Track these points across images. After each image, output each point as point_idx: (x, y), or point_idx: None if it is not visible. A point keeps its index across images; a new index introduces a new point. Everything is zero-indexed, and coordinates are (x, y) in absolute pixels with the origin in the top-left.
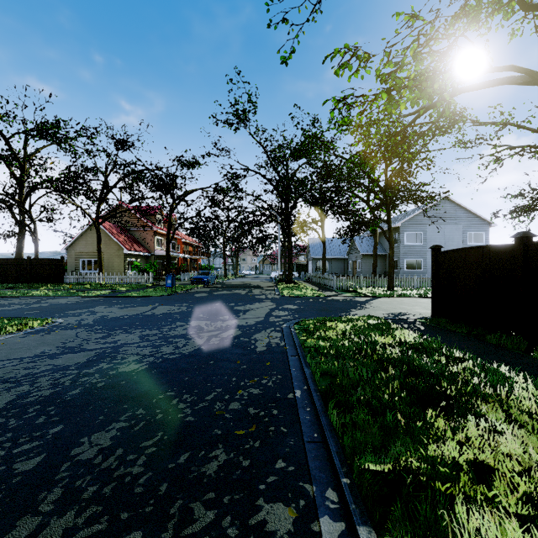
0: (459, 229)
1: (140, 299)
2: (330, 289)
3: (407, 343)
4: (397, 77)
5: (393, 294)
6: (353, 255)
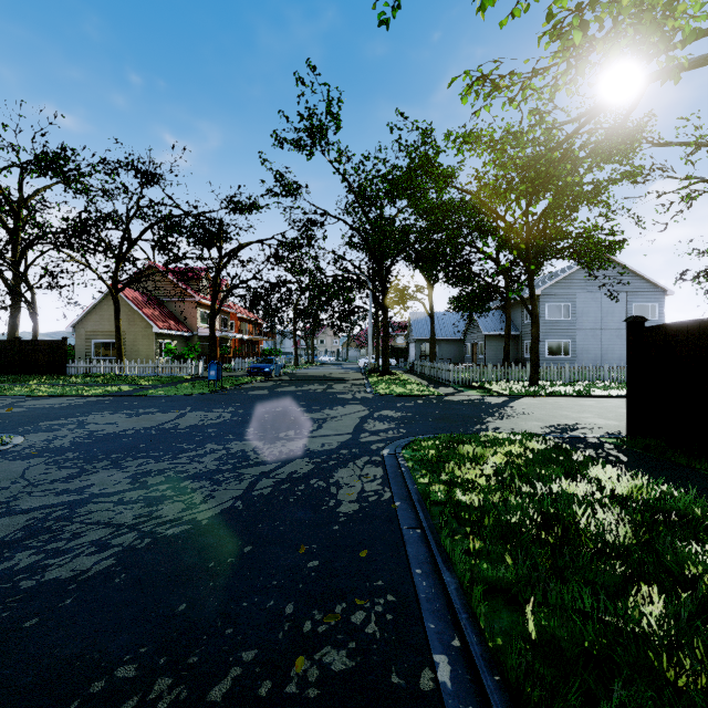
0: (622, 298)
1: (166, 400)
2: (445, 384)
3: (627, 499)
4: (599, 2)
5: (540, 392)
6: (472, 336)
